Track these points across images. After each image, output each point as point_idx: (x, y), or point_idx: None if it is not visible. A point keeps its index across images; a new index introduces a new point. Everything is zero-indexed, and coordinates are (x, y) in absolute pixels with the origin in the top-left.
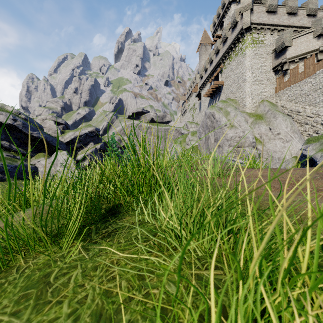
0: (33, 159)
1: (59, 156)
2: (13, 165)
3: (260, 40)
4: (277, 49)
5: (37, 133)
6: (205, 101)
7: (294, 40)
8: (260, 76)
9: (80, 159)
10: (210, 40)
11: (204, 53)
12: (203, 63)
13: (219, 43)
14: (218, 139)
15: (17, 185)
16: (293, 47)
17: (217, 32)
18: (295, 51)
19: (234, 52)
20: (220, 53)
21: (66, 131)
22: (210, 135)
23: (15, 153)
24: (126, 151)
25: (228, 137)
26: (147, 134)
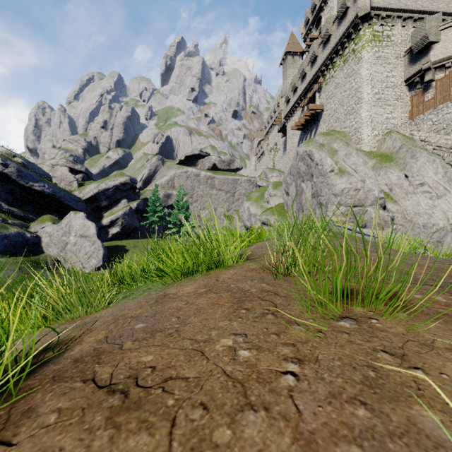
0: (34, 224)
1: (74, 219)
2: (1, 234)
3: (385, 35)
4: (415, 47)
5: (40, 186)
6: (293, 136)
7: (444, 32)
8: (385, 93)
9: (107, 224)
10: (300, 47)
11: (291, 67)
12: (289, 82)
13: (317, 46)
14: (319, 193)
15: (5, 265)
16: (443, 44)
17: (311, 34)
18: (445, 50)
19: (342, 57)
20: (318, 61)
21: (86, 183)
22: (304, 187)
23: (6, 216)
24: (174, 213)
25: (336, 190)
26: (206, 187)
